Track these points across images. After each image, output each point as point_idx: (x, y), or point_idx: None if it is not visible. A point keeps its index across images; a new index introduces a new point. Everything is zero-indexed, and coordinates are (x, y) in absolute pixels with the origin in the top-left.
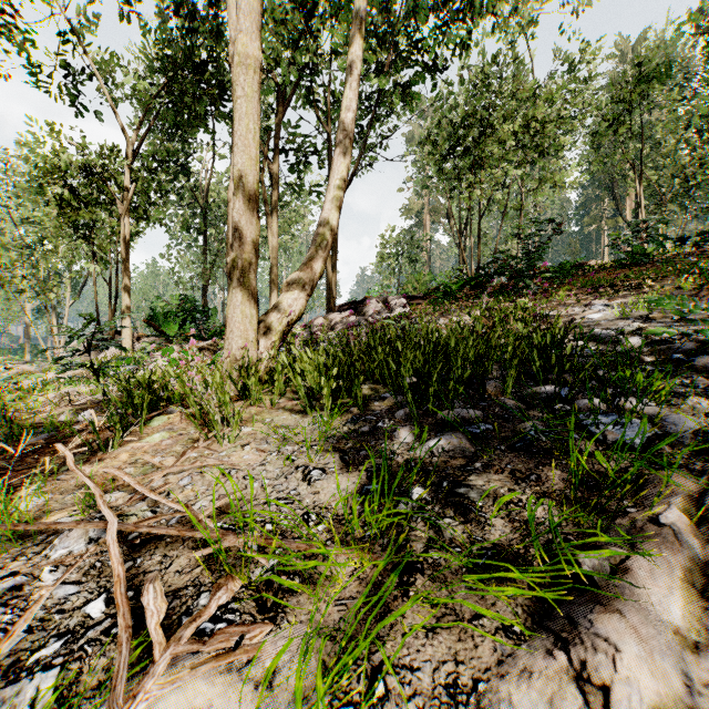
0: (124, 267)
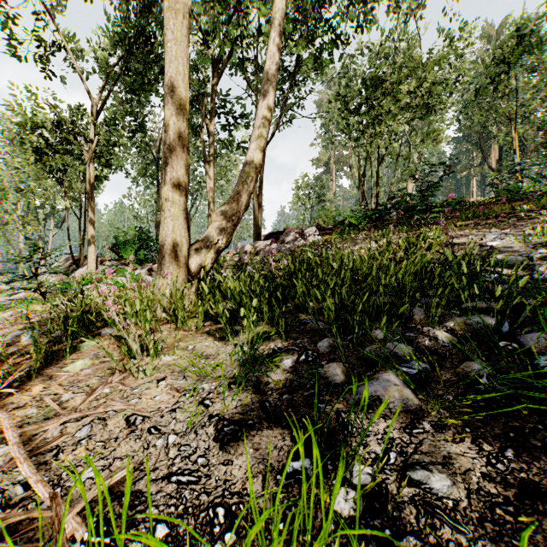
0: (89, 204)
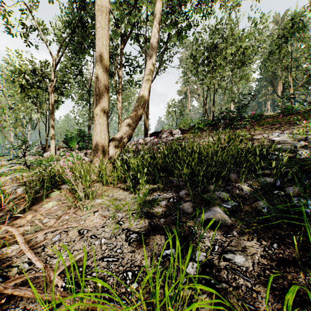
0: (51, 116)
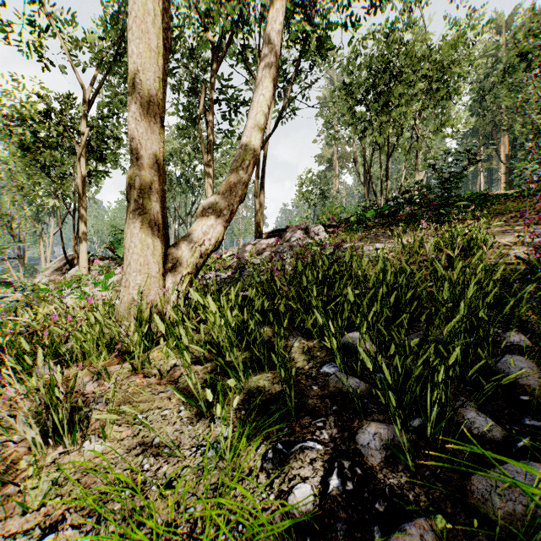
0: (81, 201)
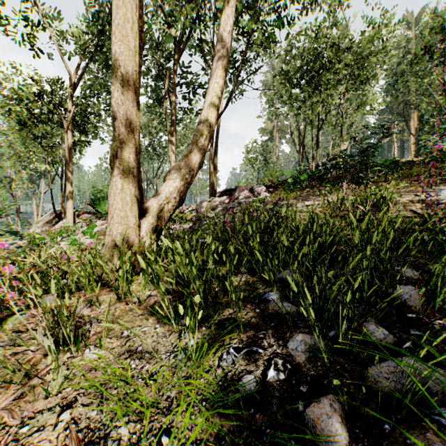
0: (68, 166)
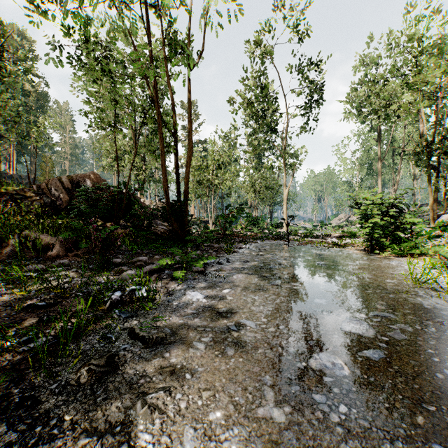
0: None
